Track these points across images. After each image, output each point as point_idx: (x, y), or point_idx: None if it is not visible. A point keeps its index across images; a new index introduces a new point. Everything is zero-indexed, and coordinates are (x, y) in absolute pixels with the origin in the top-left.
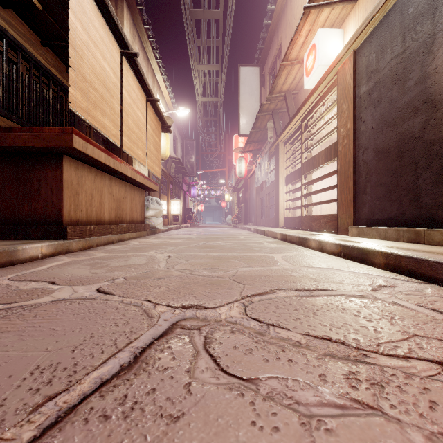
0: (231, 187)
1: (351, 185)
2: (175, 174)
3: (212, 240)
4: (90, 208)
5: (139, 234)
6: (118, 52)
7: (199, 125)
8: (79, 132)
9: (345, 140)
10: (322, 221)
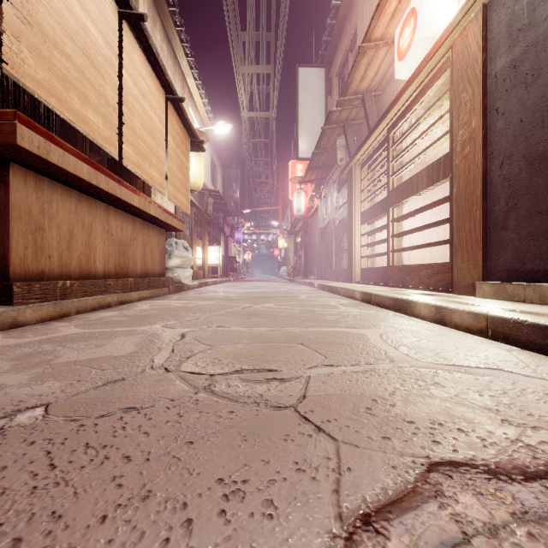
0: (286, 230)
1: (478, 217)
2: (214, 212)
3: (260, 301)
4: (67, 253)
5: (156, 292)
6: (114, 12)
7: (244, 150)
8: (30, 121)
9: (467, 147)
10: (424, 273)
